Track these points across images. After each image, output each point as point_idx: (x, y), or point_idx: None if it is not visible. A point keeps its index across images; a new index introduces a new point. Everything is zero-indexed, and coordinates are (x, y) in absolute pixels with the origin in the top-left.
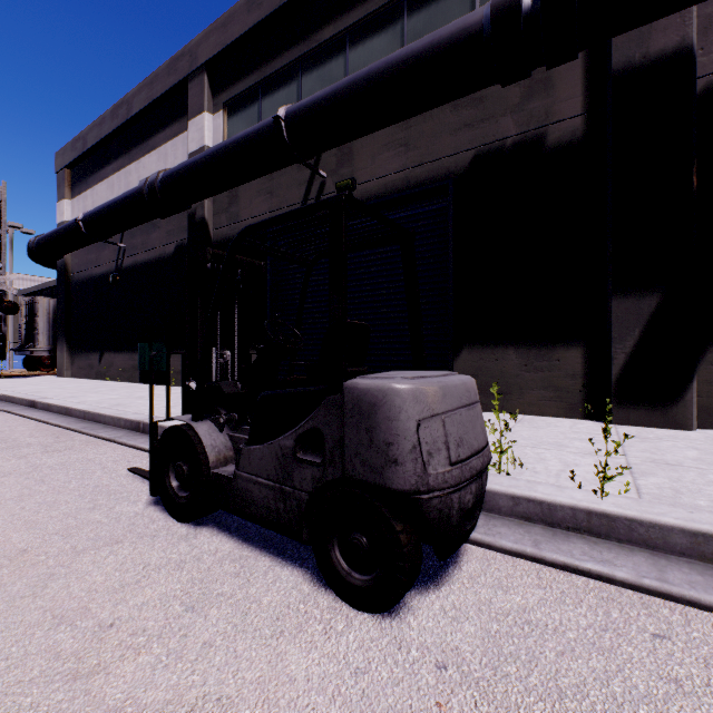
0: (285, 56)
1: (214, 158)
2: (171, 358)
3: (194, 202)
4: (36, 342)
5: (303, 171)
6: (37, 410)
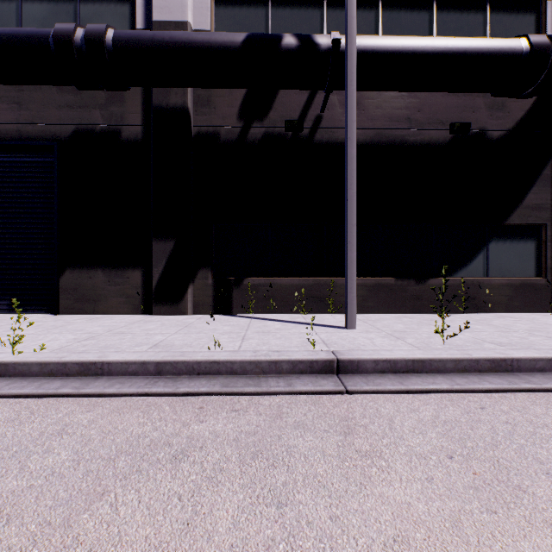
0: None
1: None
2: None
3: None
4: None
5: None
6: None
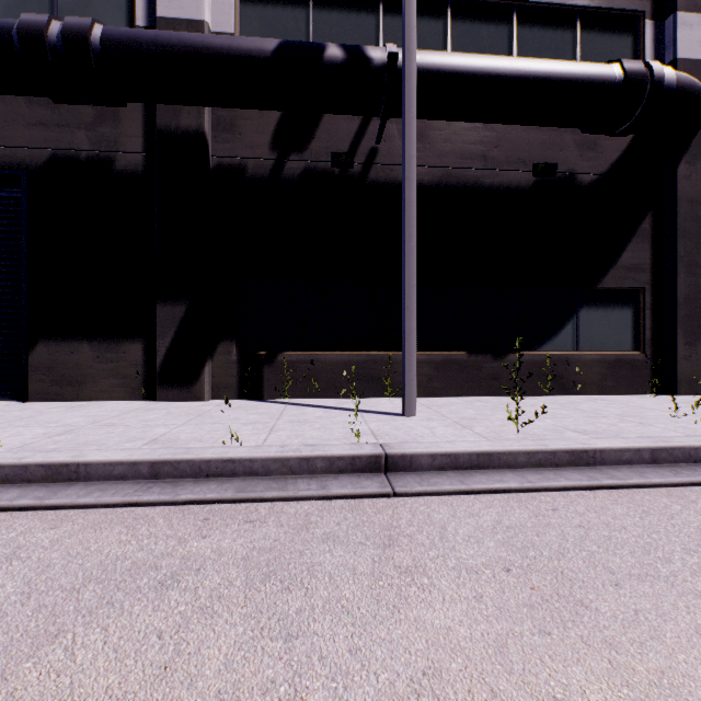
0: None
1: None
2: None
3: None
4: None
5: None
6: None
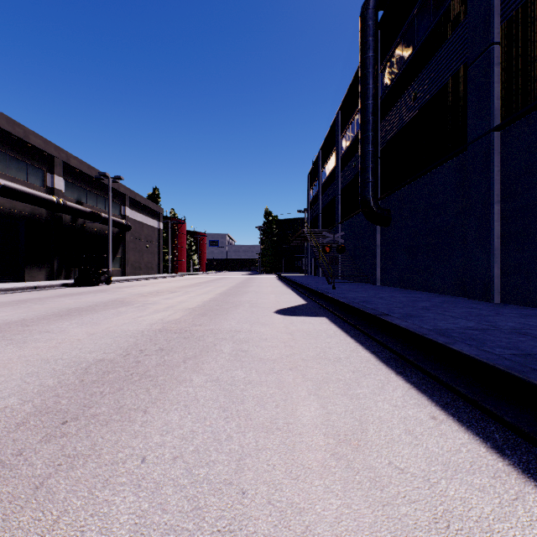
0: None
1: None
2: None
3: None
4: None
5: None
6: None
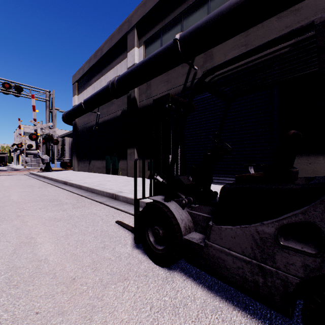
0: (175, 12)
1: (142, 66)
2: (119, 162)
3: (131, 89)
4: (64, 156)
5: (184, 68)
6: (67, 186)
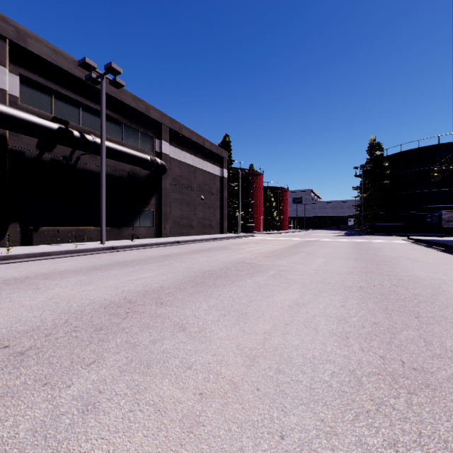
0: None
1: None
2: None
3: None
4: None
5: None
6: None
